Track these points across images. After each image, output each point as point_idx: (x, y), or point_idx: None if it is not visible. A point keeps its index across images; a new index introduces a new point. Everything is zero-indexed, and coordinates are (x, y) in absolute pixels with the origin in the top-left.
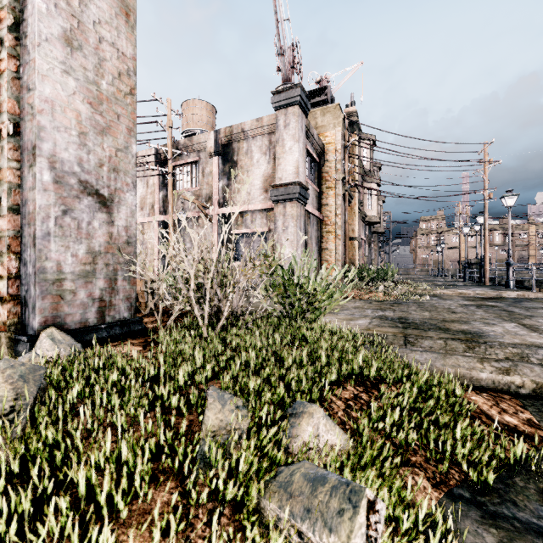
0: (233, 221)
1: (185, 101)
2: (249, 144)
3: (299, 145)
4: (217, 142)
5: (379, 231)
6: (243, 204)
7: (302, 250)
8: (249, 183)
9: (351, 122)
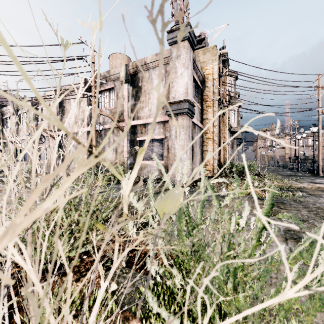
0: (138, 130)
1: (111, 54)
2: (150, 73)
3: (188, 71)
4: (127, 72)
5: (238, 137)
6: (145, 118)
7: (190, 152)
8: (150, 102)
9: (223, 60)
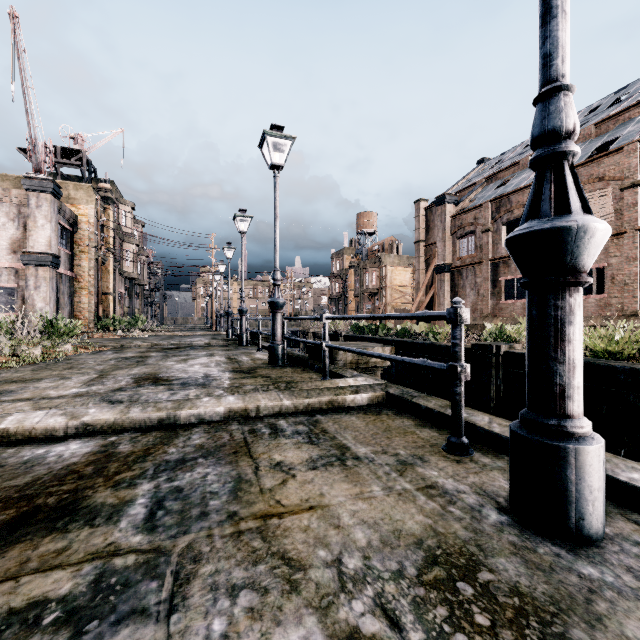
0: None
1: None
2: None
3: (52, 224)
4: None
5: (143, 283)
6: None
7: (55, 305)
8: None
9: (106, 197)
